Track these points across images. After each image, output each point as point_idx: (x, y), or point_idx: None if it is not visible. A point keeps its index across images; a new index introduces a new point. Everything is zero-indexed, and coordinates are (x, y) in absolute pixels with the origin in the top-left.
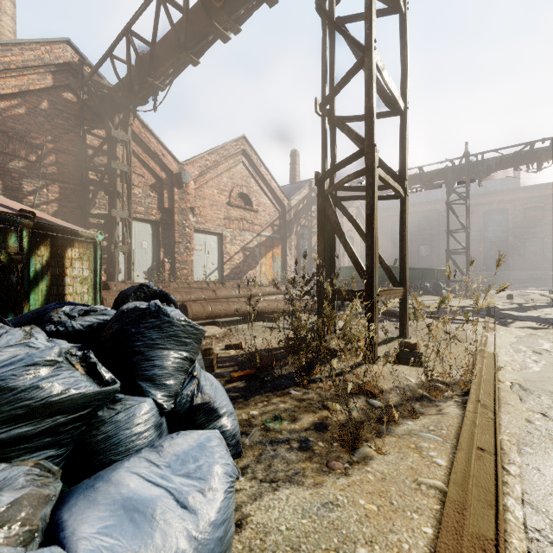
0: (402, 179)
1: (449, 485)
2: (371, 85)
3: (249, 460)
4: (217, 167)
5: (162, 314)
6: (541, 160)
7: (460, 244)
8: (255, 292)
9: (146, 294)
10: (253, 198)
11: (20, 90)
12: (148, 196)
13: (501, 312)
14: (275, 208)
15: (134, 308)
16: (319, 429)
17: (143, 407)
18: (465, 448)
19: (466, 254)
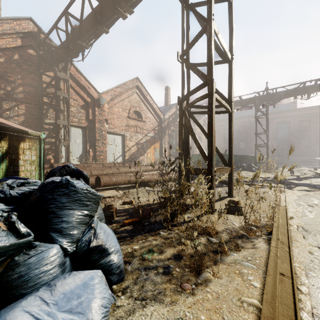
0: (229, 101)
1: (263, 303)
2: (211, 42)
3: (129, 282)
4: (121, 95)
5: (70, 186)
6: (309, 92)
7: (263, 141)
8: (143, 169)
9: (67, 171)
10: (143, 114)
11: (1, 47)
12: (79, 112)
13: (287, 181)
14: (155, 120)
15: (51, 182)
16: (177, 259)
17: (51, 251)
18: (271, 273)
19: (266, 147)
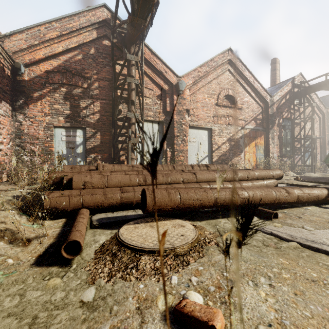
0: None
1: None
2: None
3: None
4: (207, 76)
5: None
6: None
7: None
8: (241, 176)
9: None
10: (238, 98)
11: (78, 44)
12: (155, 104)
13: None
14: (257, 105)
15: None
16: None
17: None
18: None
19: None
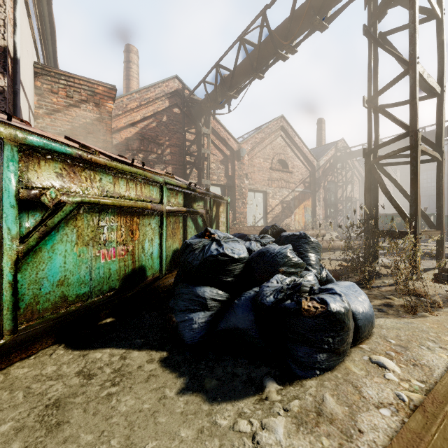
0: (438, 146)
1: None
2: (414, 89)
3: None
4: (262, 142)
5: (307, 237)
6: None
7: None
8: None
9: (276, 230)
10: (289, 162)
11: (153, 112)
12: (218, 168)
13: None
14: (306, 169)
15: (293, 234)
16: (387, 306)
17: (313, 274)
18: None
19: None
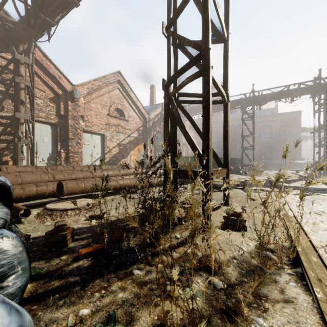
0: (225, 89)
1: None
2: None
3: None
4: (100, 89)
5: None
6: (293, 96)
7: (250, 143)
8: (123, 172)
9: None
10: (125, 112)
11: None
12: (48, 106)
13: (278, 184)
14: (140, 119)
15: None
16: None
17: None
18: None
19: (253, 149)
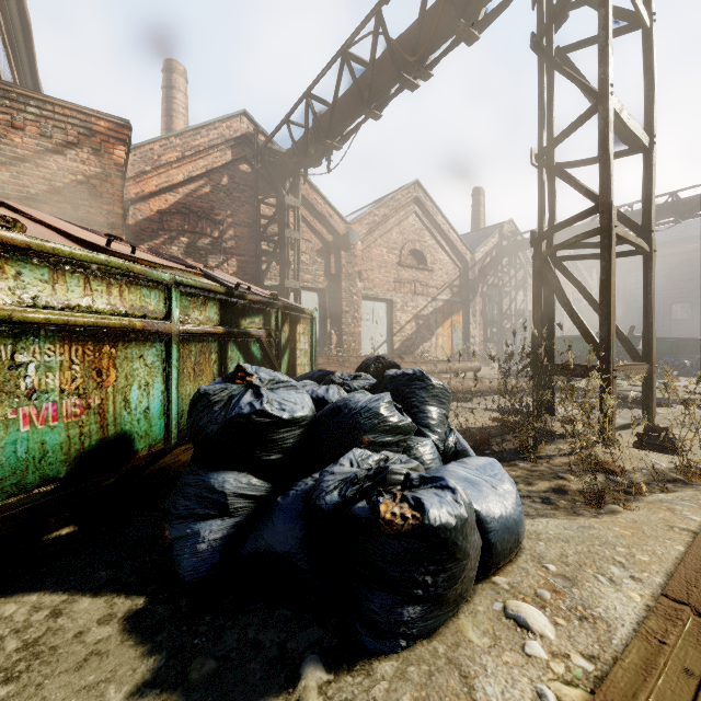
0: (646, 230)
1: None
2: (606, 137)
3: None
4: (386, 222)
5: (426, 379)
6: None
7: None
8: (441, 368)
9: (383, 364)
10: (428, 254)
11: (206, 170)
12: (315, 263)
13: None
14: (454, 265)
15: (403, 374)
16: (558, 493)
17: (430, 443)
18: None
19: None
